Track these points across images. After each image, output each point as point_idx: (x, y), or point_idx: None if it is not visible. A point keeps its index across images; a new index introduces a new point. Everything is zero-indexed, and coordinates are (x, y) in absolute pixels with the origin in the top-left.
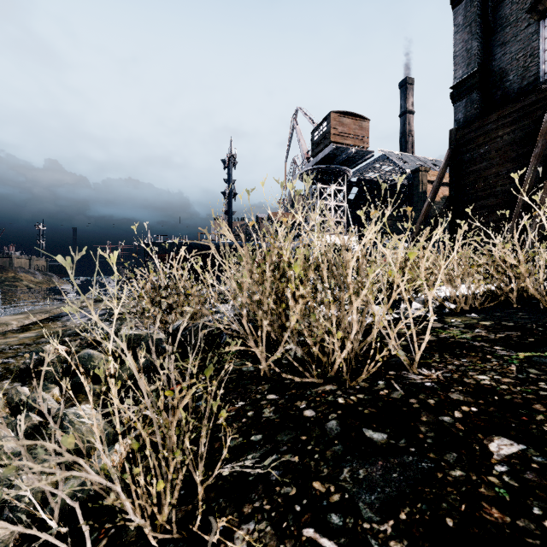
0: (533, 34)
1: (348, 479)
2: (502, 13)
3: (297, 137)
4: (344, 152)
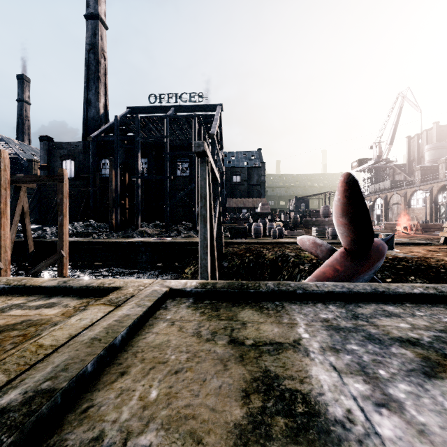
0: (61, 164)
1: (19, 232)
2: (54, 152)
3: None
4: None
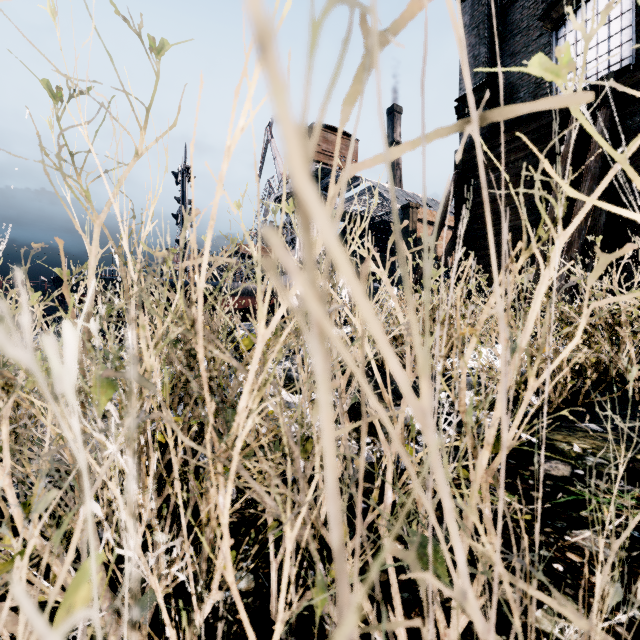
0: (546, 46)
1: None
2: (513, 18)
3: (272, 152)
4: (329, 175)
